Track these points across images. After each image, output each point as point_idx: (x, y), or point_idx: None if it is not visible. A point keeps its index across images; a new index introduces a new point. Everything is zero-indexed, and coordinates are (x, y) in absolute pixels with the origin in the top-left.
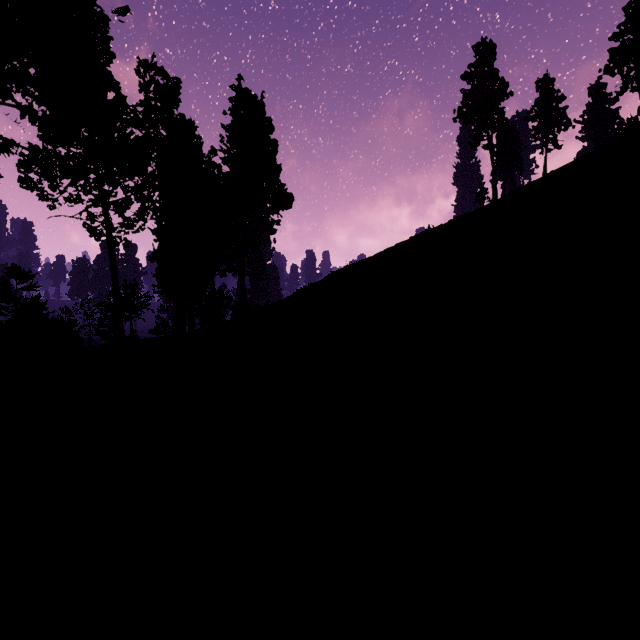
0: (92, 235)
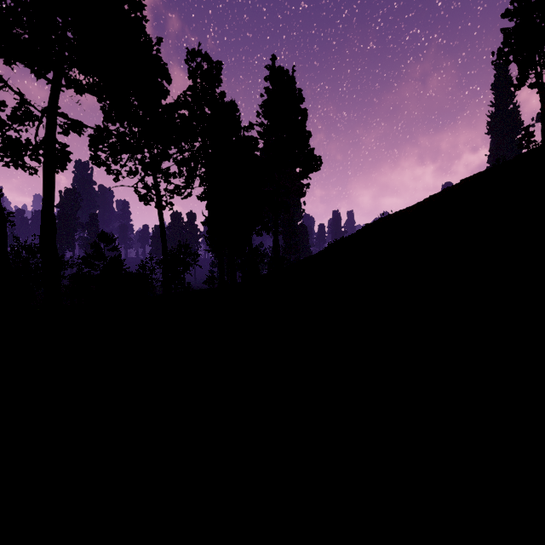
0: (142, 200)
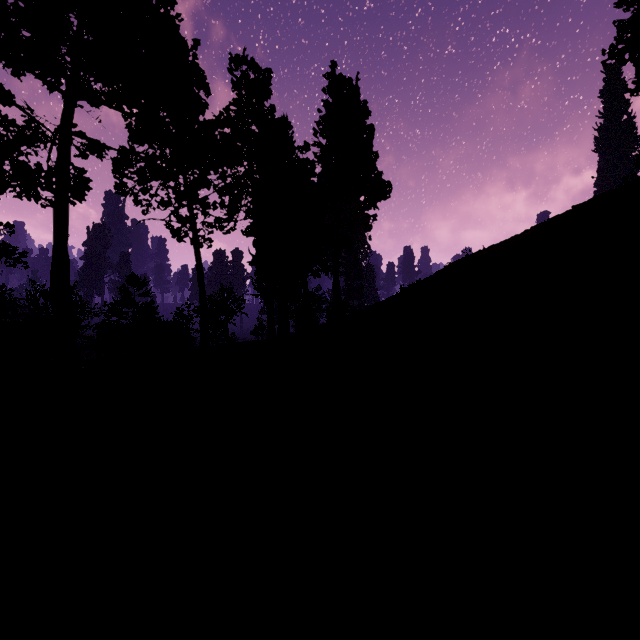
0: (174, 236)
